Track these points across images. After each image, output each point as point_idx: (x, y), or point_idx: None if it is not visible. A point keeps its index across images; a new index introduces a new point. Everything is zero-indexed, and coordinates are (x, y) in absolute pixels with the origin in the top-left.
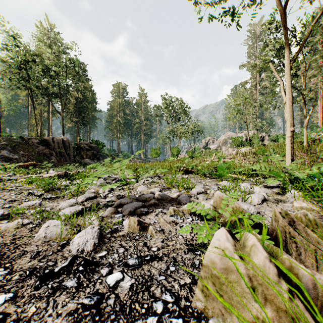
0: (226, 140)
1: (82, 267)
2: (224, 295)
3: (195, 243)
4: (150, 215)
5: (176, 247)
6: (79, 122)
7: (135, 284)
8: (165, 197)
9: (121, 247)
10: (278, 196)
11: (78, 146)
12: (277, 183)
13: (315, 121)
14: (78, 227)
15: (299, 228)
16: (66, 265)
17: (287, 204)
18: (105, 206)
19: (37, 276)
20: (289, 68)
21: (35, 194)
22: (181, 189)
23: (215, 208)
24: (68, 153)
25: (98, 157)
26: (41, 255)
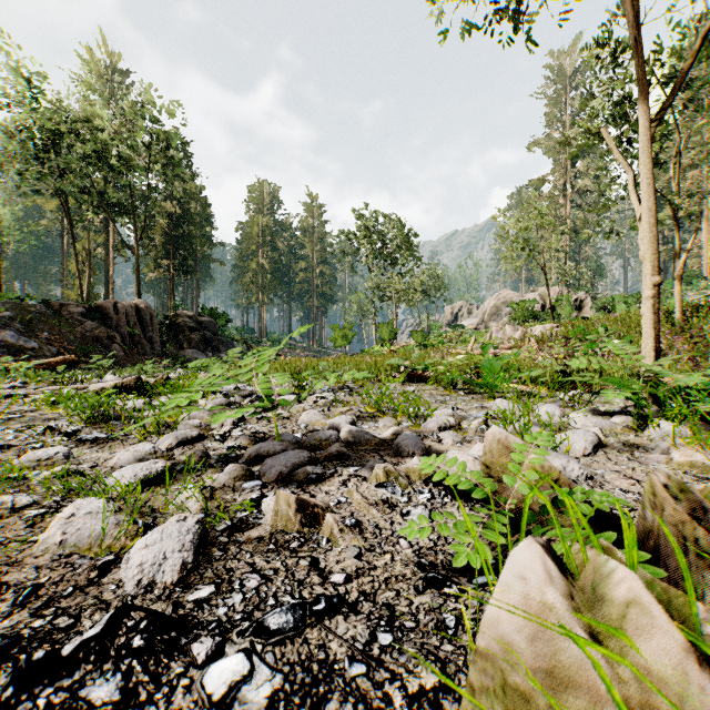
0: (499, 307)
1: (141, 639)
2: None
3: (441, 560)
4: (328, 484)
5: (395, 573)
6: (175, 269)
7: (283, 693)
8: (364, 438)
9: (254, 573)
10: (629, 436)
11: (173, 321)
12: (621, 404)
13: (696, 266)
14: (152, 515)
15: None
16: (96, 635)
17: (655, 455)
18: (223, 459)
19: (19, 662)
20: (650, 140)
21: (61, 429)
22: (401, 418)
23: (487, 468)
24: (150, 337)
25: (215, 346)
26: (42, 595)
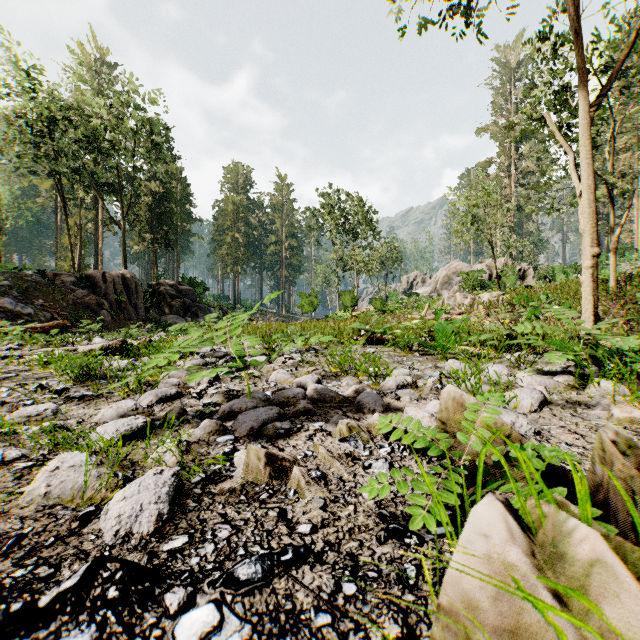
0: (450, 277)
1: (116, 590)
2: None
3: (401, 511)
4: (295, 439)
5: (358, 523)
6: (158, 243)
7: None
8: (328, 396)
9: (225, 523)
10: (572, 393)
11: (155, 290)
12: (563, 364)
13: (628, 239)
14: (131, 468)
15: None
16: (72, 586)
17: (596, 411)
18: (199, 415)
19: None
20: (589, 124)
21: (51, 387)
22: (362, 377)
23: (443, 424)
24: (135, 304)
25: (194, 312)
26: (25, 545)
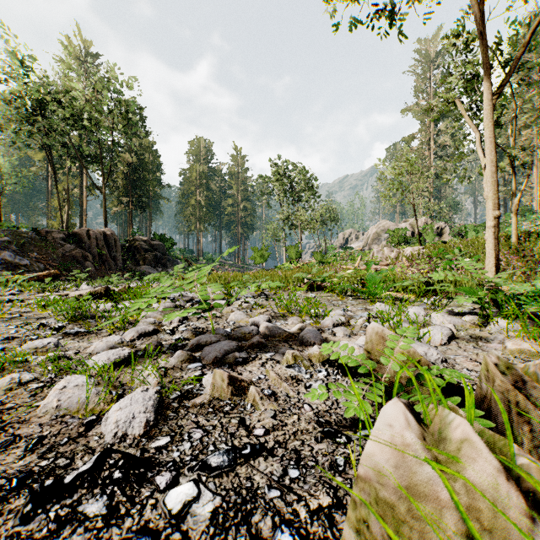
0: (379, 233)
1: (120, 473)
2: (401, 538)
3: (334, 419)
4: (251, 365)
5: (300, 428)
6: (133, 205)
7: (222, 509)
8: (277, 332)
9: (198, 428)
10: (475, 330)
11: (131, 244)
12: (470, 307)
13: (529, 202)
14: (121, 388)
15: (534, 394)
16: (88, 469)
17: (494, 344)
18: (172, 347)
19: (33, 489)
20: (491, 109)
21: (50, 325)
22: (305, 317)
23: (368, 353)
24: (114, 256)
25: (164, 263)
26: (45, 444)
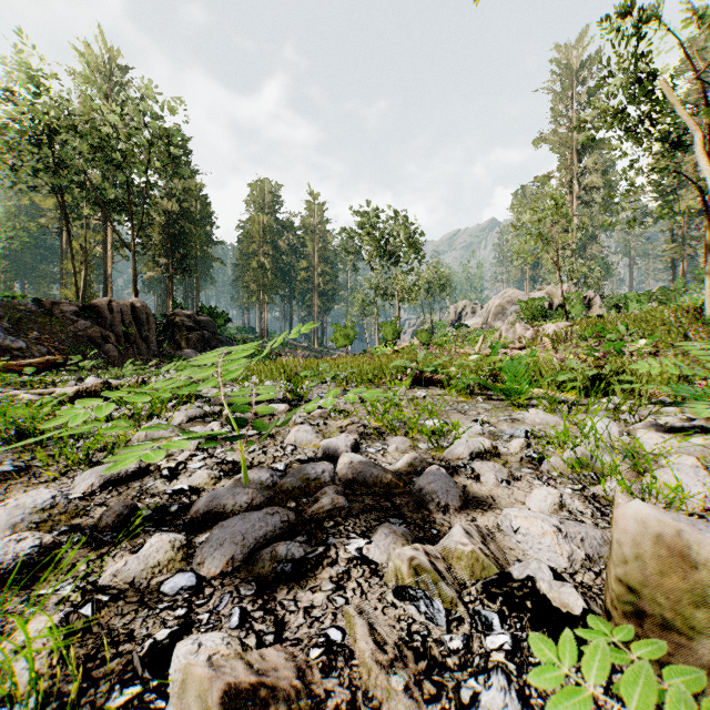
0: (504, 306)
1: None
2: None
3: None
4: (310, 586)
5: None
6: (174, 268)
7: None
8: (370, 475)
9: None
10: None
11: (170, 321)
12: (681, 416)
13: None
14: None
15: None
16: None
17: None
18: (156, 516)
19: None
20: None
21: None
22: (416, 436)
23: (632, 592)
24: (146, 337)
25: (214, 346)
26: None
